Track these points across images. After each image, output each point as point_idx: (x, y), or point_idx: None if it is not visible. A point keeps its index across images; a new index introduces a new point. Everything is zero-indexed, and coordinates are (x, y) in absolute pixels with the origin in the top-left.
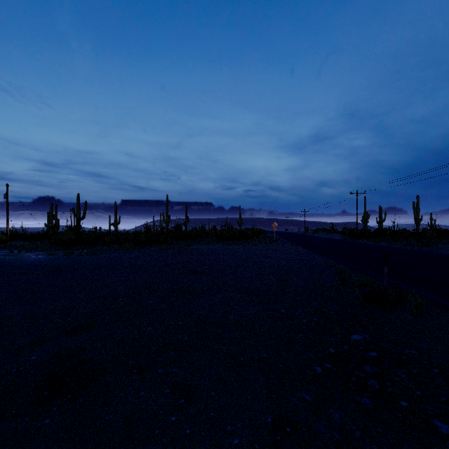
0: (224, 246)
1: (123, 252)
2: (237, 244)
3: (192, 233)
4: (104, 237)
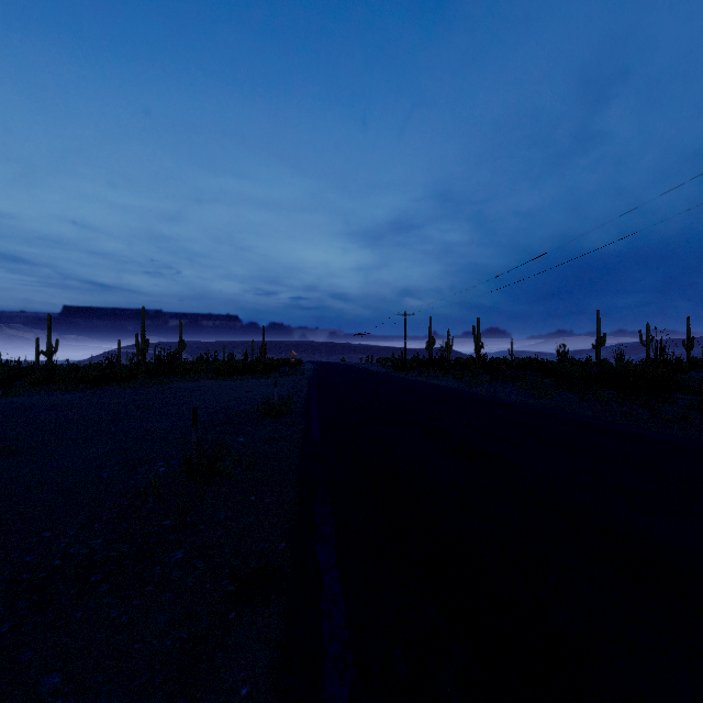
0: (216, 383)
1: (61, 393)
2: (234, 380)
3: (180, 367)
4: (27, 374)
